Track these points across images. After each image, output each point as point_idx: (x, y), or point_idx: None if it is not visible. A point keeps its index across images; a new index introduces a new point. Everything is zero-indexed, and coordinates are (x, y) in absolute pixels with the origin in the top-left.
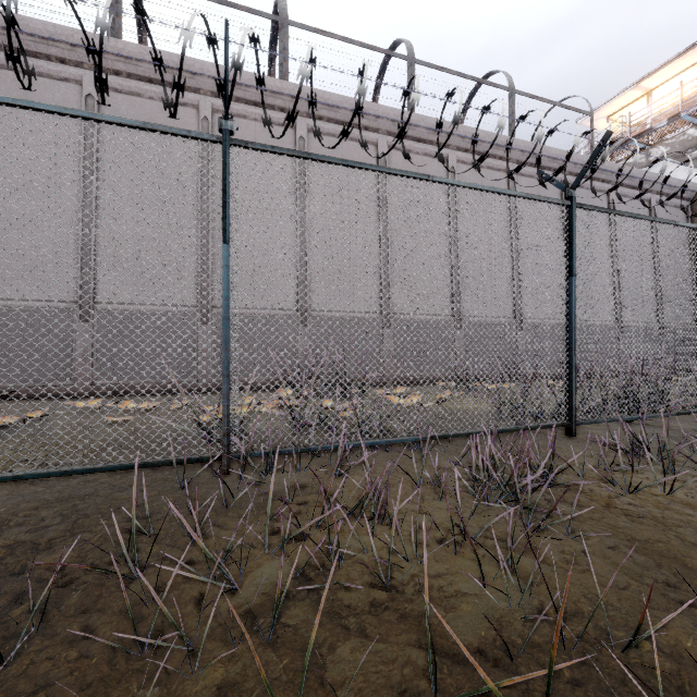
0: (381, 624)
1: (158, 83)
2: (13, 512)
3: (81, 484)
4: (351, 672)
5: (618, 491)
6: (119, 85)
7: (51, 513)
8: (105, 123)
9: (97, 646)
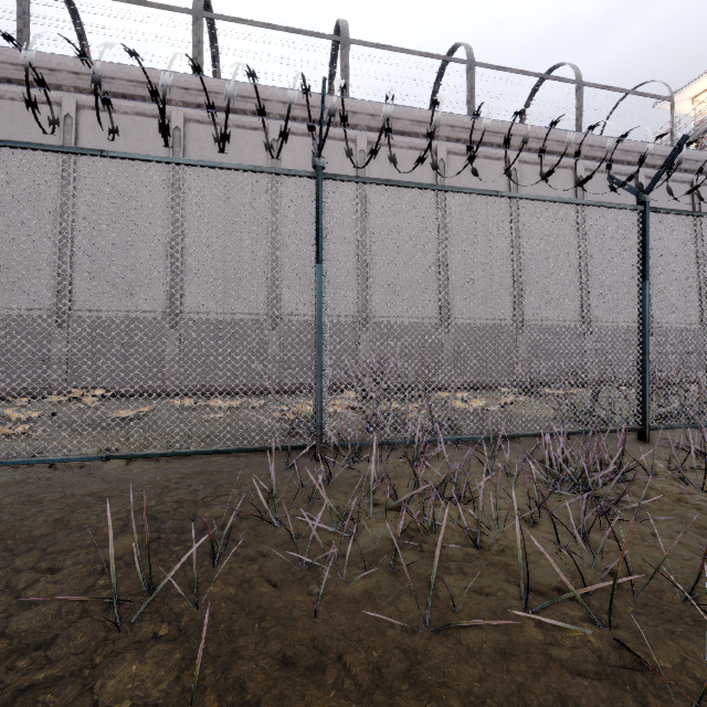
0: (475, 567)
1: (233, 111)
2: (166, 480)
3: (206, 463)
4: (457, 591)
5: (690, 489)
6: (200, 117)
7: (194, 482)
8: (225, 170)
9: (270, 562)
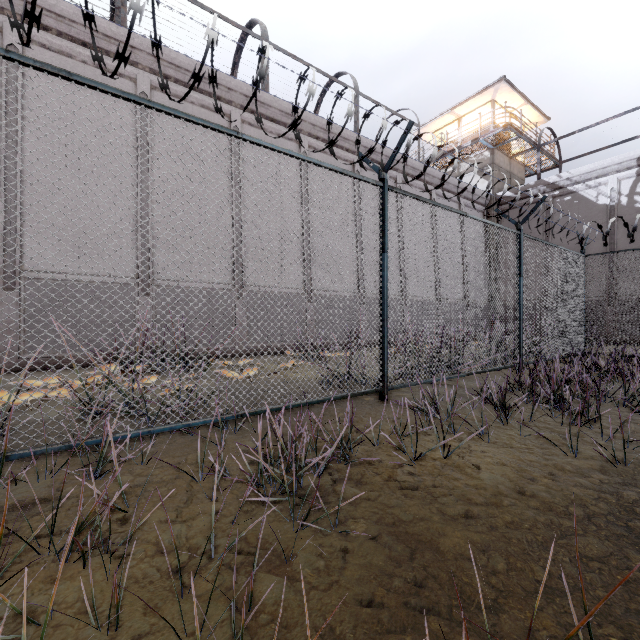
0: None
1: None
2: None
3: None
4: None
5: (403, 460)
6: None
7: None
8: None
9: None
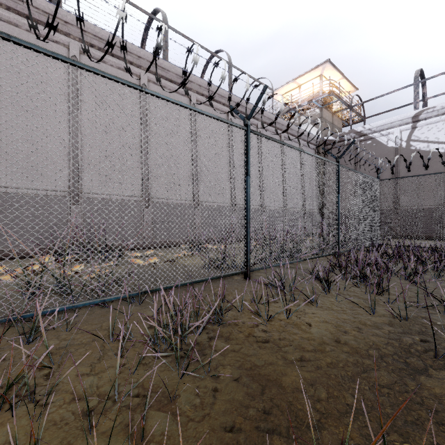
0: None
1: None
2: None
3: None
4: None
5: (259, 321)
6: None
7: None
8: None
9: None
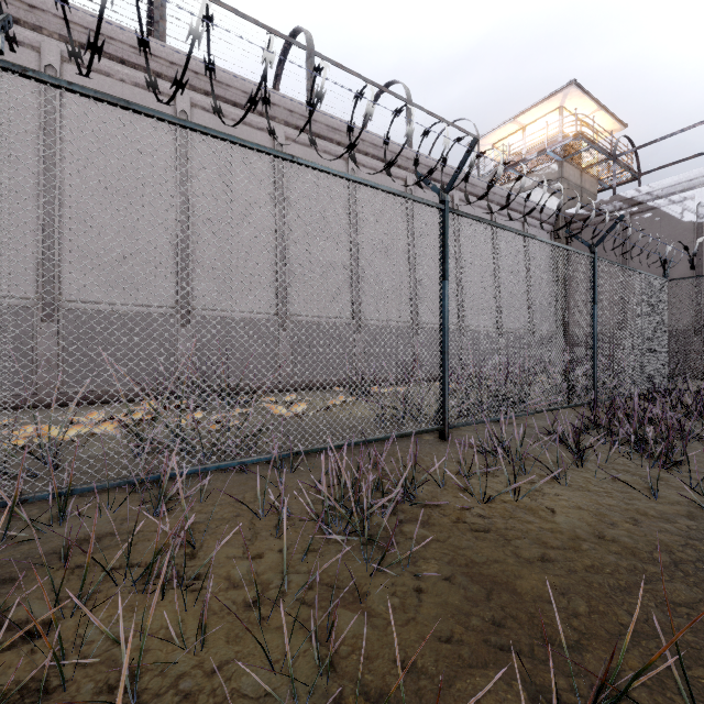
0: None
1: None
2: None
3: None
4: None
5: (471, 501)
6: None
7: None
8: None
9: None
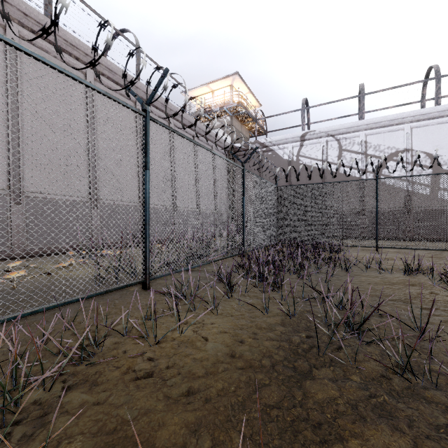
0: None
1: None
2: None
3: None
4: None
5: (147, 345)
6: None
7: None
8: None
9: None
